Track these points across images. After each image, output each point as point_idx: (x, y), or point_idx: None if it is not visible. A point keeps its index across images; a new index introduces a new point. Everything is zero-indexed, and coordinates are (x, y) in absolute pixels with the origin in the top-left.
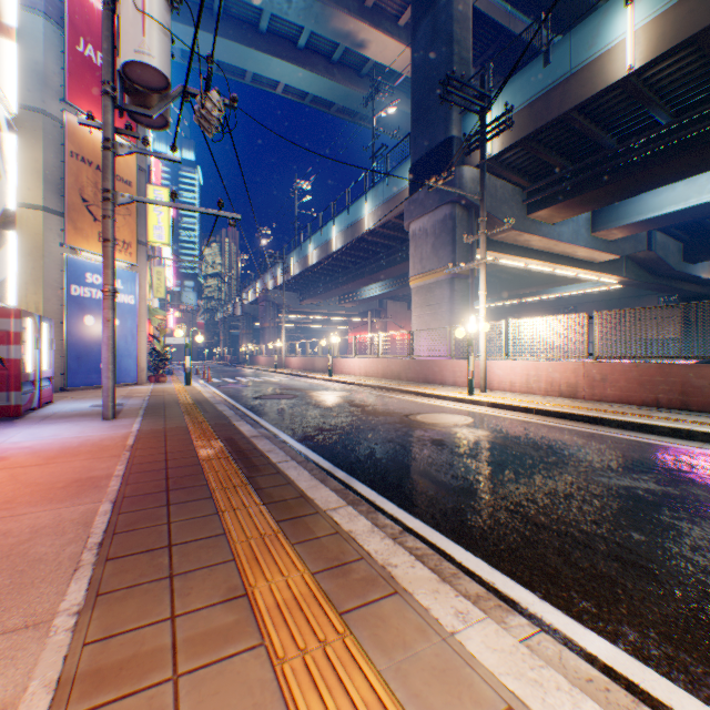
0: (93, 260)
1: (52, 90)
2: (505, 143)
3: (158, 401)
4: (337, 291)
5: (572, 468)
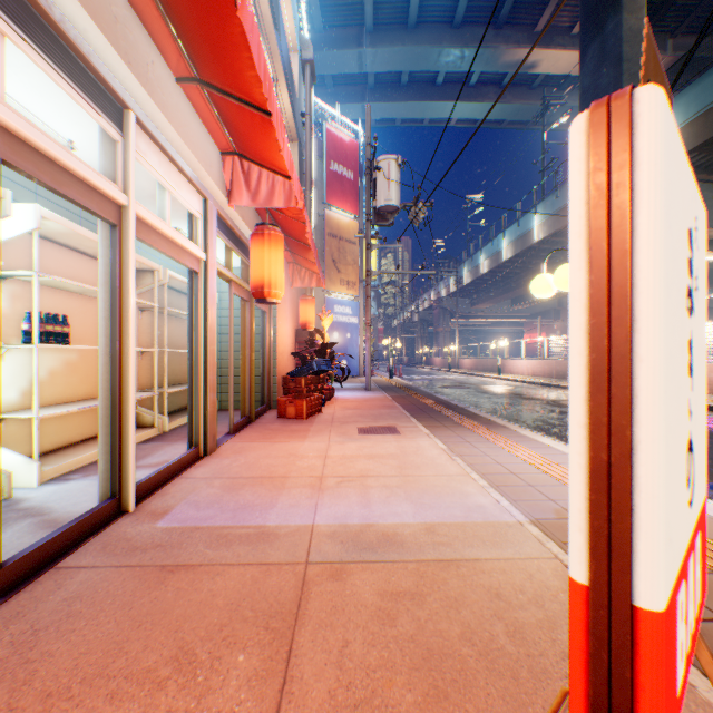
0: (337, 297)
1: (318, 199)
2: None
3: (382, 385)
4: (508, 295)
5: None
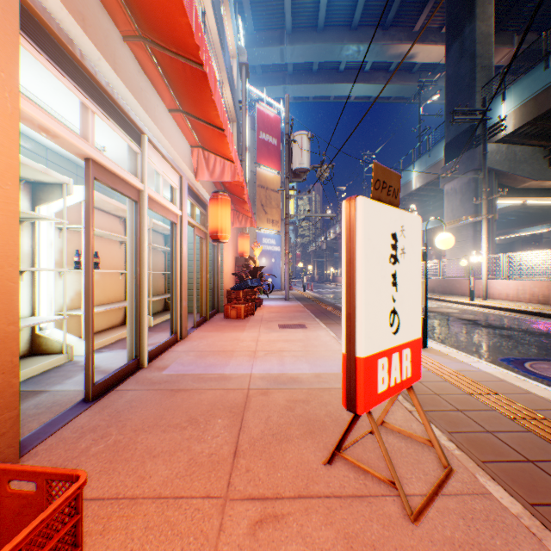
0: (264, 232)
1: (251, 160)
2: (515, 125)
3: (297, 296)
4: None
5: (477, 324)
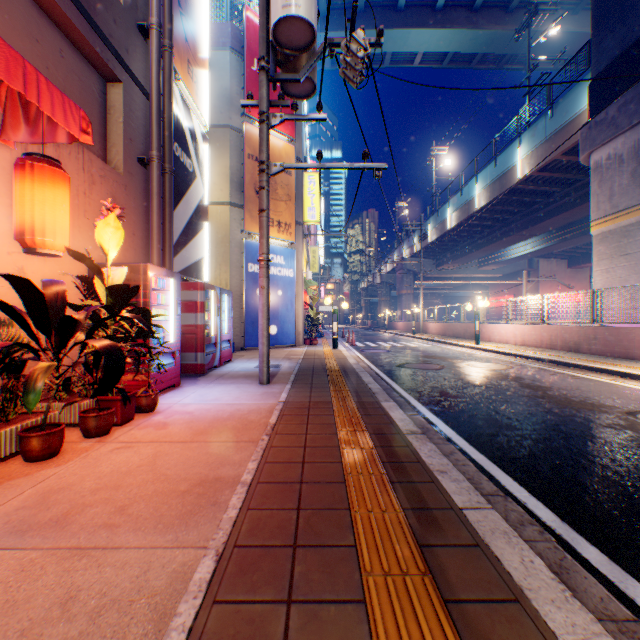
0: None
1: (235, 108)
2: None
3: (307, 364)
4: (477, 253)
5: None
